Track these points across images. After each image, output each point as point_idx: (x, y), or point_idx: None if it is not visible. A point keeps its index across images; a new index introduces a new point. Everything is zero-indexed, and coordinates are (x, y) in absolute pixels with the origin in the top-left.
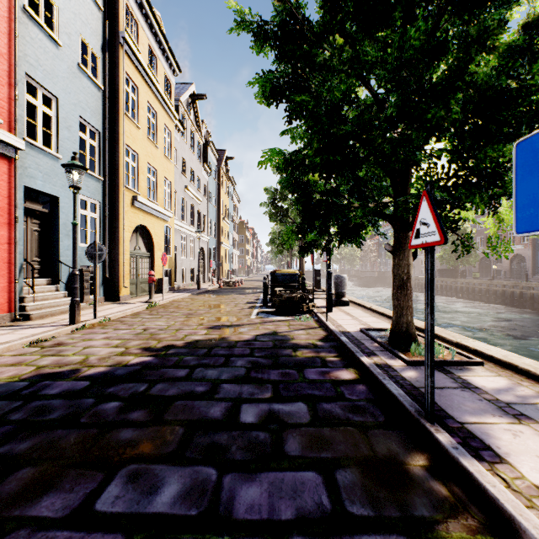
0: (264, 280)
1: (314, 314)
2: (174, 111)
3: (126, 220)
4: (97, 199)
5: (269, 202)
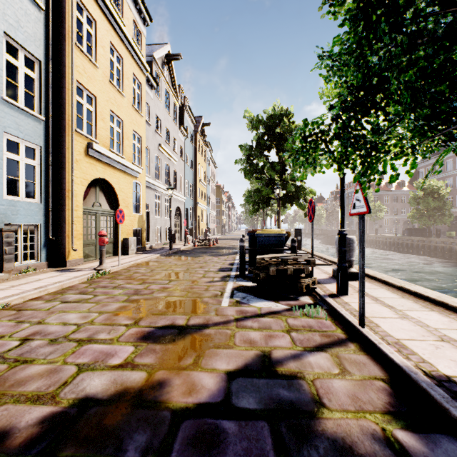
0: (240, 243)
1: (318, 297)
2: (144, 61)
3: (78, 170)
4: (35, 142)
5: (244, 159)
